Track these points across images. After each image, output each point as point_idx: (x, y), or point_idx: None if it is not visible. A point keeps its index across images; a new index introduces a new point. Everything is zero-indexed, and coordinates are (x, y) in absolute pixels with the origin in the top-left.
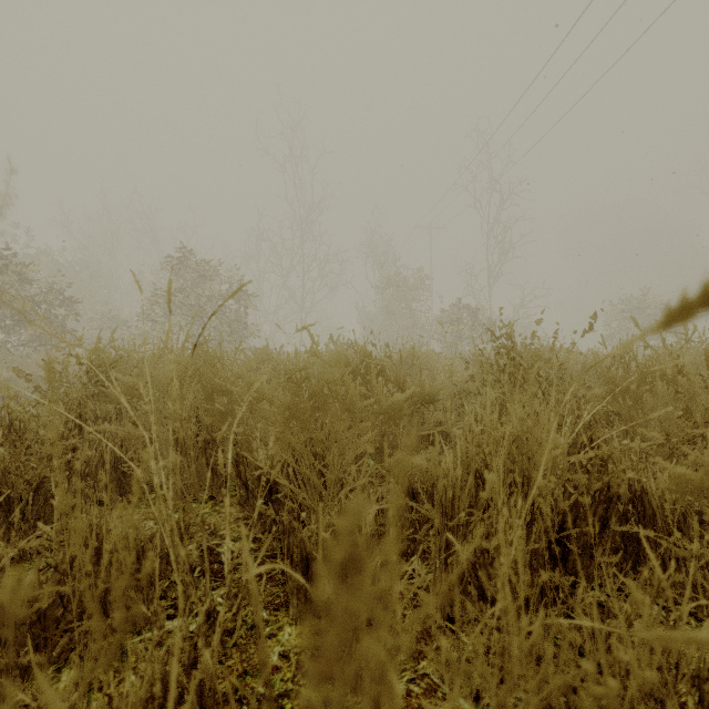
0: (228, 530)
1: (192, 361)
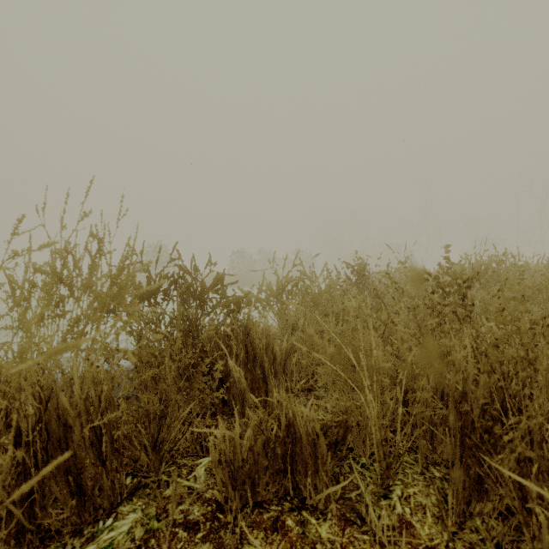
0: None
1: None
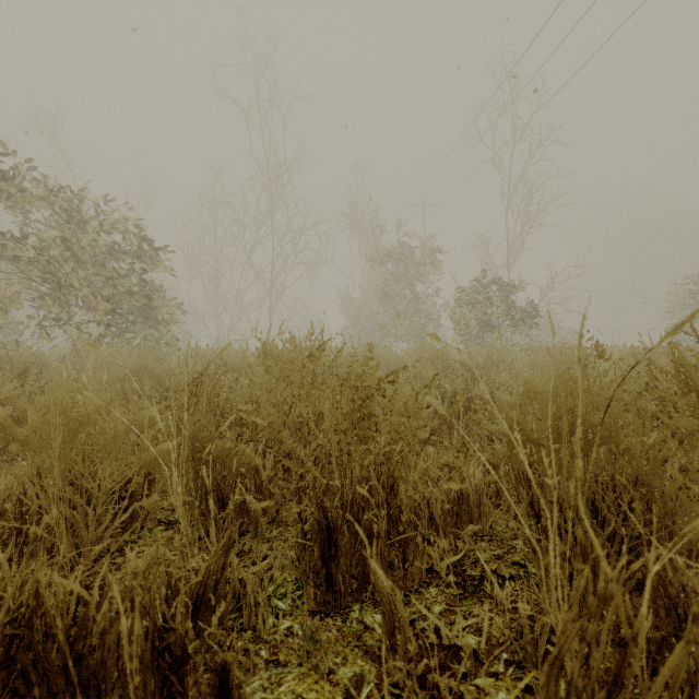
0: None
1: None
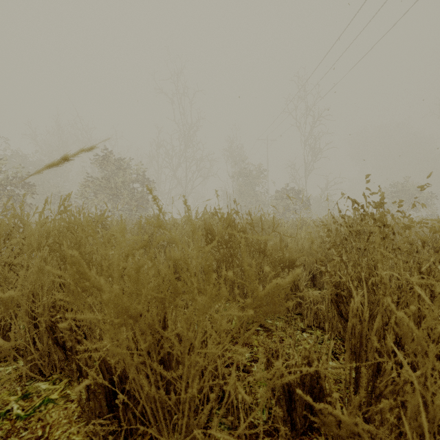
0: (63, 438)
1: (51, 229)
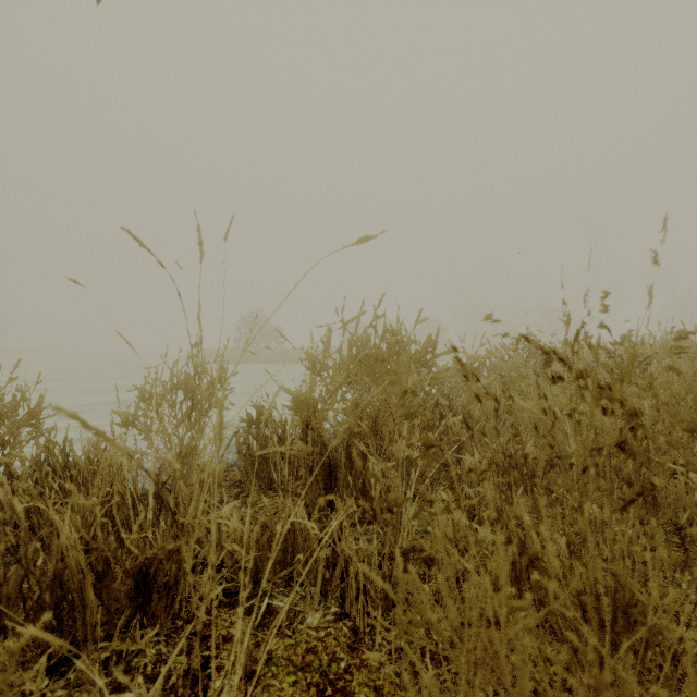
0: None
1: None
